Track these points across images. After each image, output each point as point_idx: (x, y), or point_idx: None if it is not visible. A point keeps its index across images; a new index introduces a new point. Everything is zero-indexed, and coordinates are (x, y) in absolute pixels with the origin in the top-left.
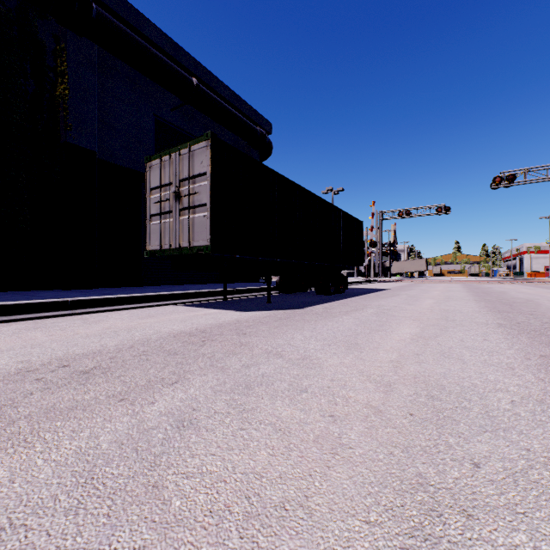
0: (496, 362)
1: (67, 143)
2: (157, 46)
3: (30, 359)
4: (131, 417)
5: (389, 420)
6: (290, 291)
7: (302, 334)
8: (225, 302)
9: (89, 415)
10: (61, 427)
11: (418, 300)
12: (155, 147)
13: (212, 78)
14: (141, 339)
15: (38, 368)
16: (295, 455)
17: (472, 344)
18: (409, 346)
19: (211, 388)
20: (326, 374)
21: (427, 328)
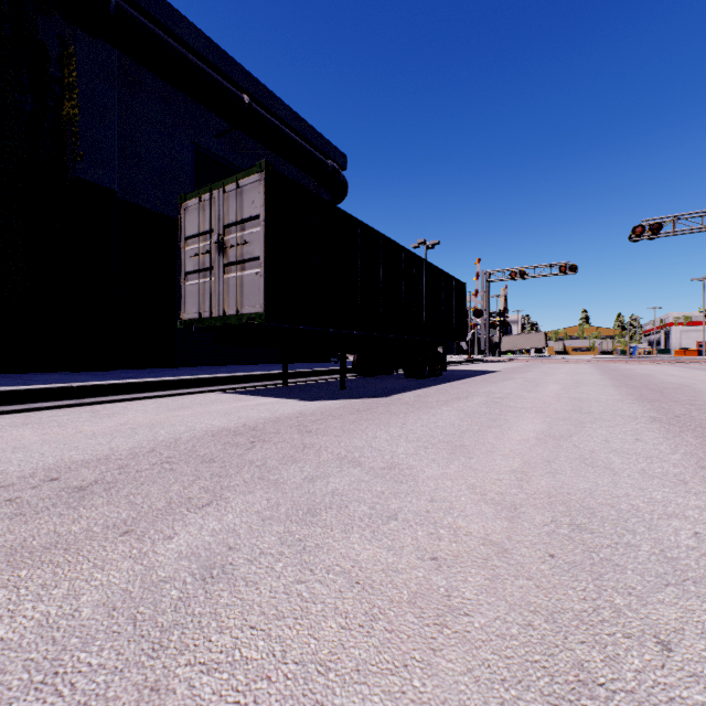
0: (659, 472)
1: (77, 178)
2: (197, 53)
3: (6, 469)
4: (135, 561)
5: (520, 566)
6: (370, 374)
7: (387, 432)
8: (285, 389)
9: (73, 558)
10: (26, 579)
11: (538, 385)
12: (194, 185)
13: (269, 96)
14: (167, 439)
15: (14, 482)
16: (380, 627)
17: (621, 446)
18: (535, 449)
19: (258, 514)
20: (422, 491)
21: (556, 424)
